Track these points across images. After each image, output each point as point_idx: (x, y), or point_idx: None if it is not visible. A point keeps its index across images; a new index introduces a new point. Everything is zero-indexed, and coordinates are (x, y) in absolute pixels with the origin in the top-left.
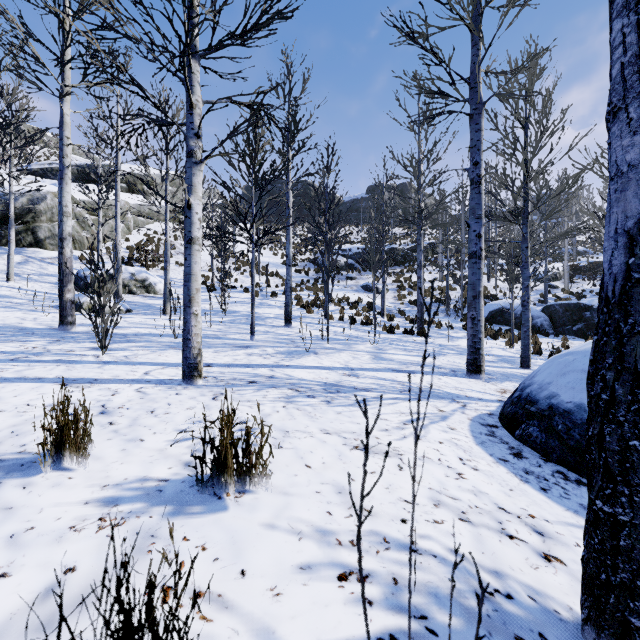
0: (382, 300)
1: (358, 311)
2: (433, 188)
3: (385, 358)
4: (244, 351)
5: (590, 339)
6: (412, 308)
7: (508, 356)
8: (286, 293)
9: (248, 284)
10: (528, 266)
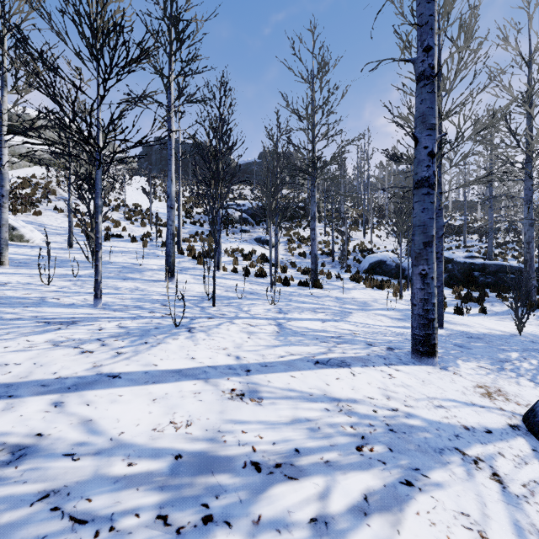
0: (275, 252)
1: (252, 262)
2: (328, 139)
3: (293, 330)
4: (53, 335)
5: (456, 288)
6: (302, 260)
7: (406, 309)
8: (167, 241)
9: (138, 233)
10: (442, 214)
